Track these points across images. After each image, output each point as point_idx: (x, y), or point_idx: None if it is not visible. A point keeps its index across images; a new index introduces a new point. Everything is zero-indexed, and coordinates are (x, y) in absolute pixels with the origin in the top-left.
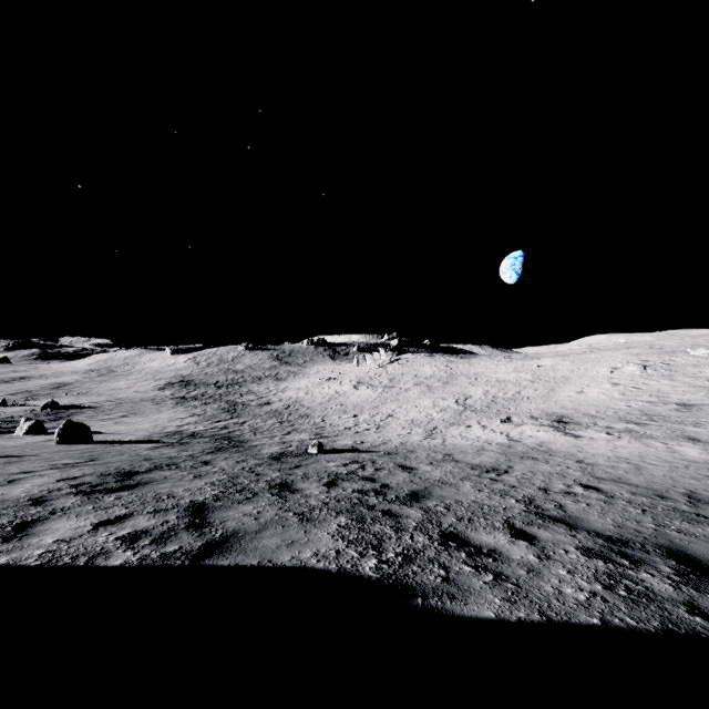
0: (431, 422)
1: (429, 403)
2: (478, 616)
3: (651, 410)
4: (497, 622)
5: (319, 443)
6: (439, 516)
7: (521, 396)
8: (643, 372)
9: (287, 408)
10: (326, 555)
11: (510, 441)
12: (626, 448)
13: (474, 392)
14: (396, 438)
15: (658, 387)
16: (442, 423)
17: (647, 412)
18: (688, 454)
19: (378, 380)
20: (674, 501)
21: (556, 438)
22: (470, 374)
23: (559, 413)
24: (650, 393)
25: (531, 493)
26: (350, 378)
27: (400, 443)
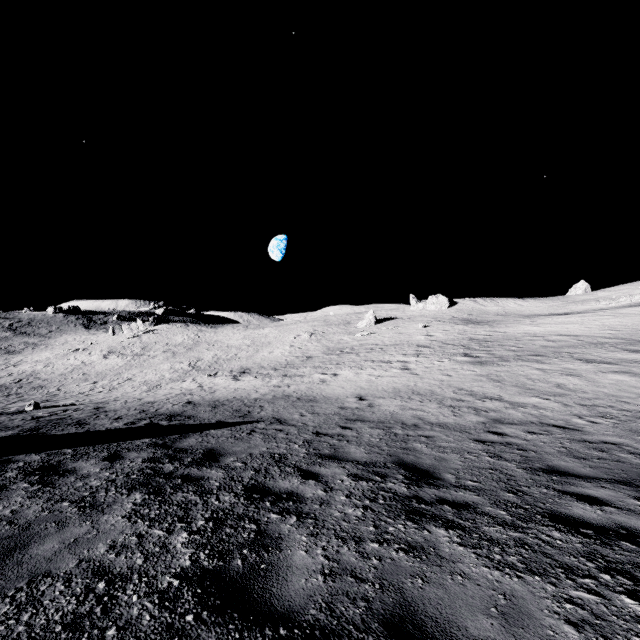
0: (159, 381)
1: (167, 367)
2: (61, 433)
3: (293, 361)
4: (67, 433)
5: (36, 403)
6: (85, 420)
7: (236, 356)
8: (309, 338)
9: (18, 382)
10: (6, 434)
11: (197, 387)
12: (250, 383)
13: (207, 356)
14: (118, 394)
15: (310, 347)
16: (167, 381)
17: (289, 363)
18: (271, 383)
19: (130, 349)
20: (217, 401)
21: (226, 382)
22: (211, 342)
23: (248, 367)
24: (303, 351)
25: (155, 407)
26: (102, 348)
27: (116, 397)
